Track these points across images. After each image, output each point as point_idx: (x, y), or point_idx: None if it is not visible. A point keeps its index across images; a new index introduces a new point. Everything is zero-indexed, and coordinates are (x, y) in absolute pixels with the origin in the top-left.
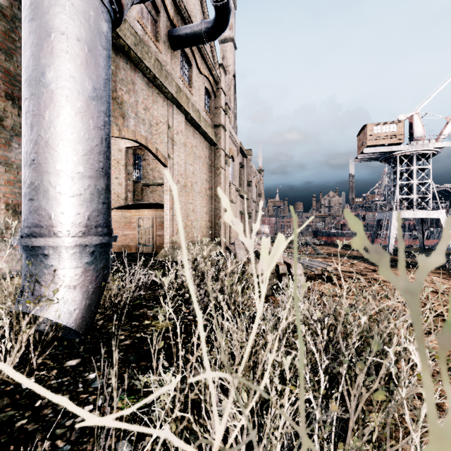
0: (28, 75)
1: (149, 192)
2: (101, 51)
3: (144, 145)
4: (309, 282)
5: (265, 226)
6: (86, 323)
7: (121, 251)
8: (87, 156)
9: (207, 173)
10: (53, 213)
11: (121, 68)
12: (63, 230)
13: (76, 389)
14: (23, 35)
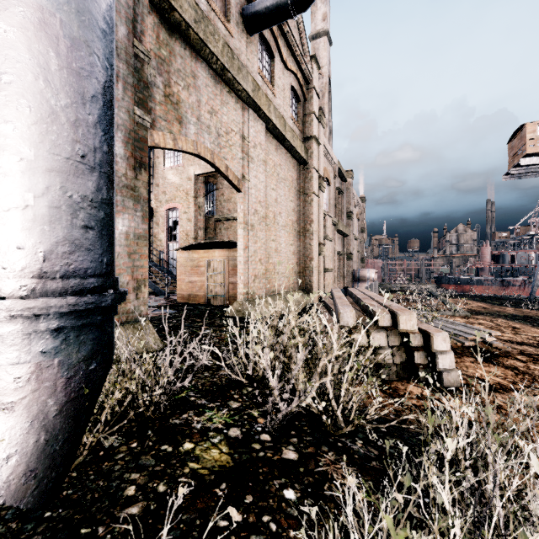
0: None
1: (222, 228)
2: None
3: (210, 161)
4: None
5: (371, 271)
6: (38, 483)
7: (187, 302)
8: (41, 127)
9: (295, 200)
10: None
11: (177, 55)
12: None
13: None
14: None
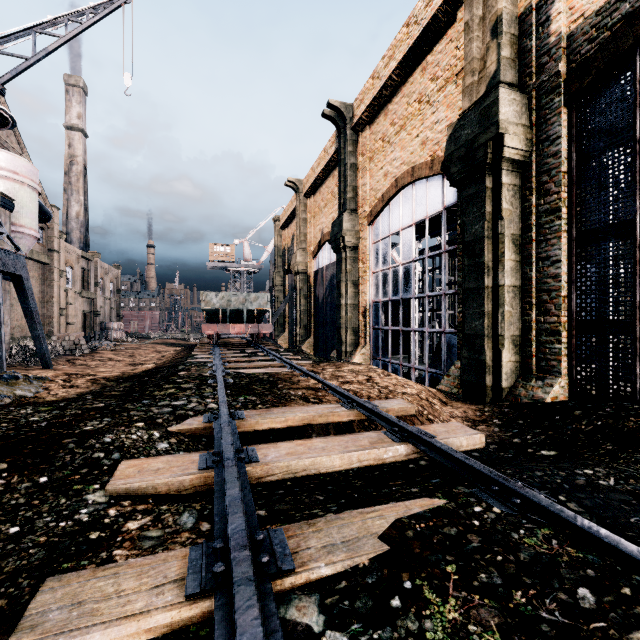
0: None
1: None
2: None
3: None
4: None
5: (115, 323)
6: None
7: None
8: None
9: (41, 286)
10: None
11: None
12: None
13: None
14: None
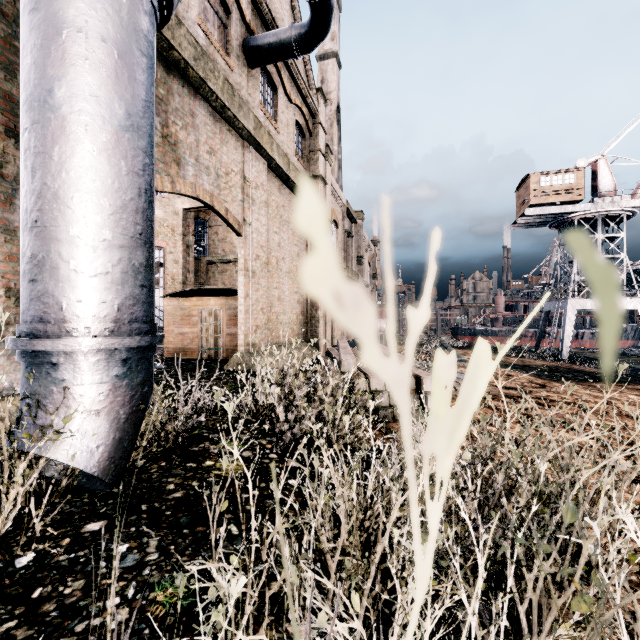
0: (28, 94)
1: (216, 272)
2: (138, 59)
3: (209, 204)
4: None
5: (382, 321)
6: (115, 467)
7: (177, 356)
8: (116, 216)
9: (299, 244)
10: (66, 302)
11: (175, 93)
12: (79, 327)
13: (96, 570)
14: (22, 34)
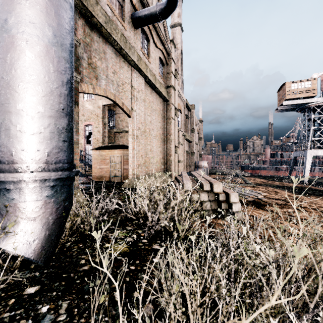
0: None
1: (119, 137)
2: (61, 2)
3: (113, 100)
4: (305, 249)
5: (204, 162)
6: (45, 252)
7: (98, 180)
8: (46, 97)
9: (161, 122)
10: (14, 150)
11: (95, 41)
12: (22, 166)
13: None
14: None
